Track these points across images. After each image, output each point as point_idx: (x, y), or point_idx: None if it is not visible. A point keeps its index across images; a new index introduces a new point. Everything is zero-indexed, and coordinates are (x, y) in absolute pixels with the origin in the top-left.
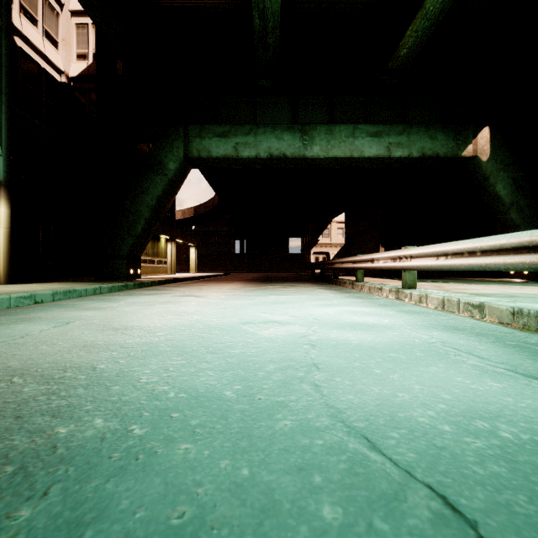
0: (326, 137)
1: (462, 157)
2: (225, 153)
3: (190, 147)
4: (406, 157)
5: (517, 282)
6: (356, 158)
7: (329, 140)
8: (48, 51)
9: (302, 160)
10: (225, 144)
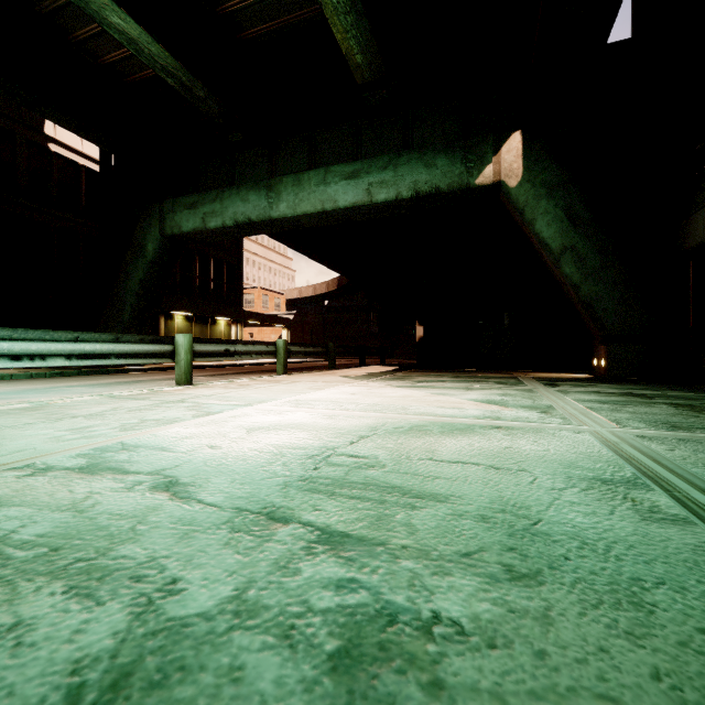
0: (293, 190)
1: (479, 186)
2: (194, 226)
3: (165, 225)
4: (395, 199)
5: (501, 380)
6: (332, 210)
7: (296, 193)
8: (87, 148)
9: (276, 223)
10: (194, 216)
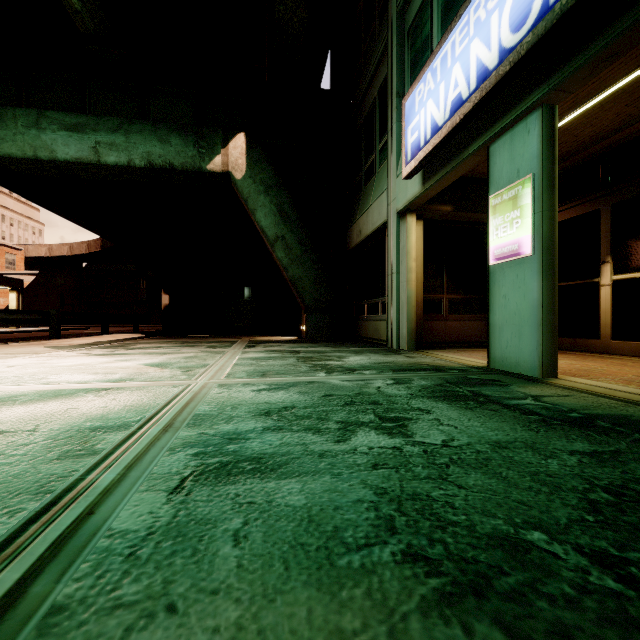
0: None
1: (211, 172)
2: None
3: None
4: (127, 165)
5: (218, 344)
6: (49, 161)
7: None
8: None
9: None
10: None
